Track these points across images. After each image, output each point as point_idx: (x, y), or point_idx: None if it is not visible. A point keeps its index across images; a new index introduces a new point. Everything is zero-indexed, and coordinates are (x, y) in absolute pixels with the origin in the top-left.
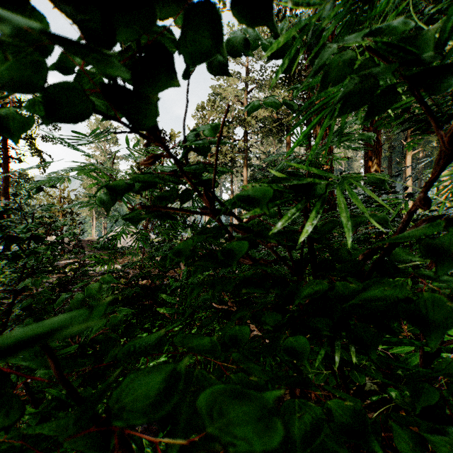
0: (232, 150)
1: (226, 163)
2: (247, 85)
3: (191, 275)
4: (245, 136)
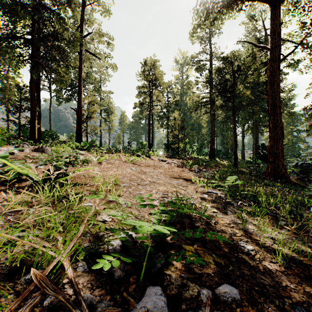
0: None
1: None
2: None
3: None
4: None
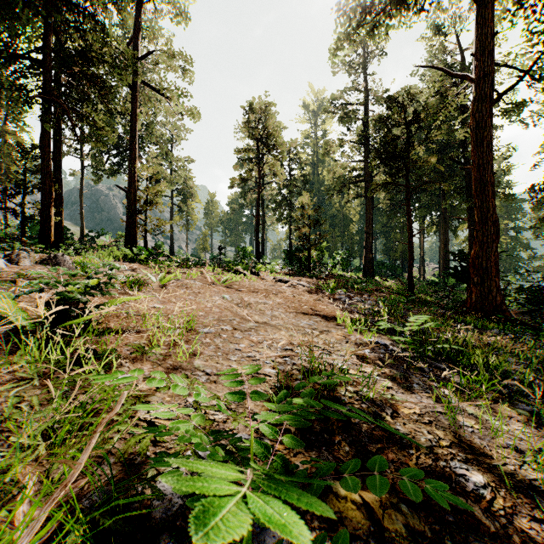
0: None
1: None
2: None
3: None
4: None
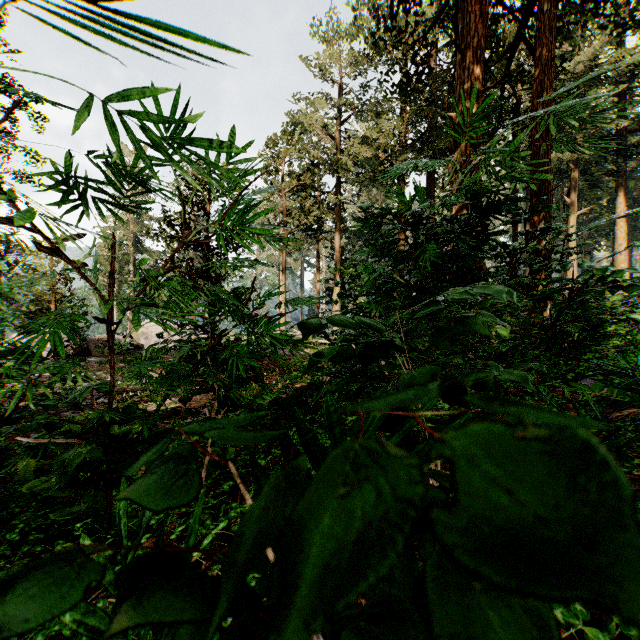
0: (318, 206)
1: (309, 226)
2: (340, 111)
3: (237, 407)
4: (338, 186)
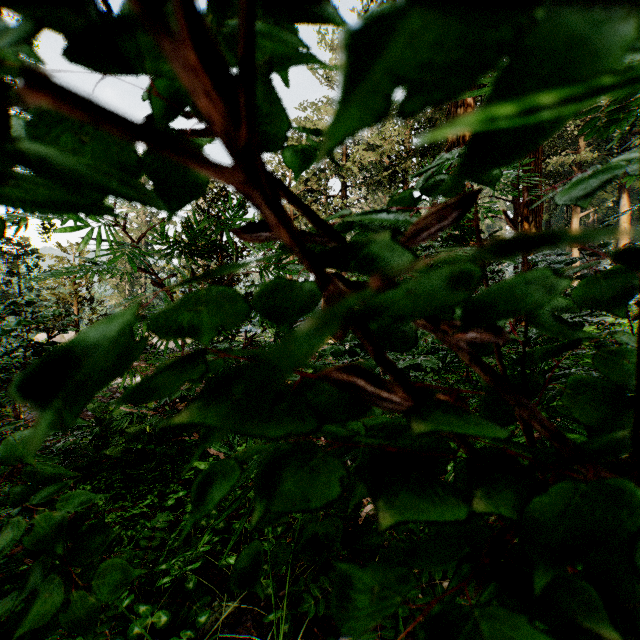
0: (325, 210)
1: None
2: None
3: None
4: (344, 190)
